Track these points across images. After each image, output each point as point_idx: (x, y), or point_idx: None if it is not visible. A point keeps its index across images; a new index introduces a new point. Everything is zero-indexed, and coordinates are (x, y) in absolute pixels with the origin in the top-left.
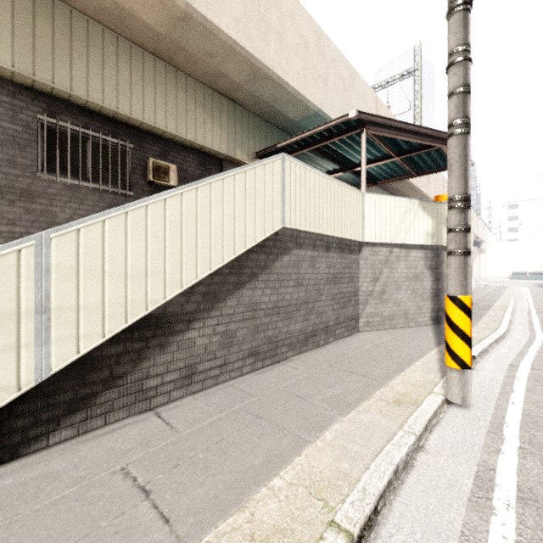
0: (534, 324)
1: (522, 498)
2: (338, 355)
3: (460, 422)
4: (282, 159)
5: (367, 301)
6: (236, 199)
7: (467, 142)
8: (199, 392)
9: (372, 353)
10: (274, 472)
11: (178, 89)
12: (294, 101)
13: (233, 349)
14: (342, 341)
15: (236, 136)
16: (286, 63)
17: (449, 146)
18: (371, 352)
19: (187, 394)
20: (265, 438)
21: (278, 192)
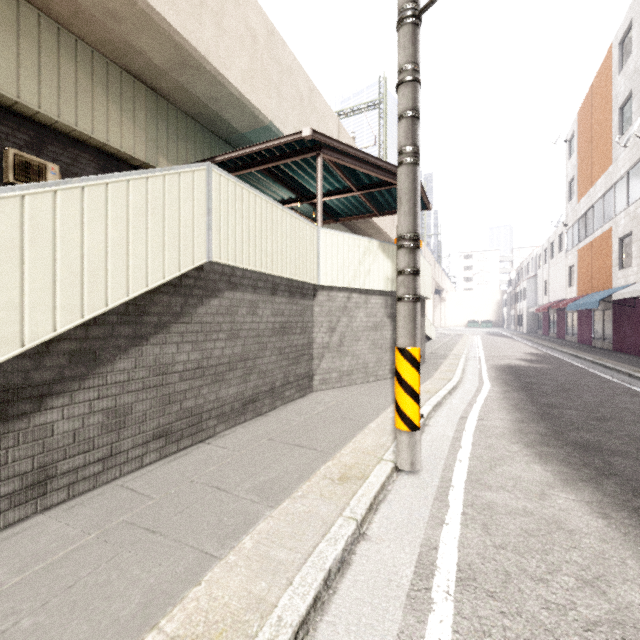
0: (482, 372)
1: (461, 579)
2: (283, 423)
3: (408, 493)
4: (208, 171)
5: (323, 355)
6: (130, 216)
7: (416, 173)
8: (62, 504)
9: (324, 417)
10: (151, 623)
11: (62, 54)
12: (239, 106)
13: (128, 431)
14: (292, 405)
15: (159, 138)
16: (227, 55)
17: (398, 176)
18: (323, 416)
19: (38, 510)
20: (151, 565)
21: (202, 213)
